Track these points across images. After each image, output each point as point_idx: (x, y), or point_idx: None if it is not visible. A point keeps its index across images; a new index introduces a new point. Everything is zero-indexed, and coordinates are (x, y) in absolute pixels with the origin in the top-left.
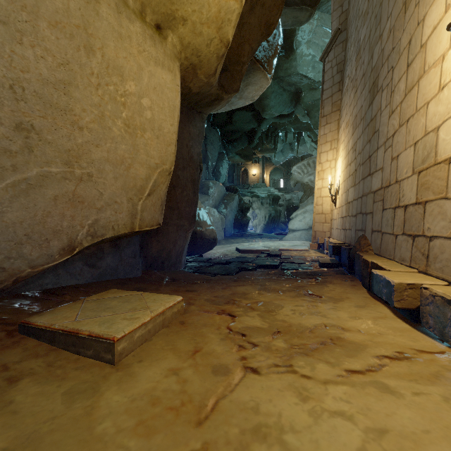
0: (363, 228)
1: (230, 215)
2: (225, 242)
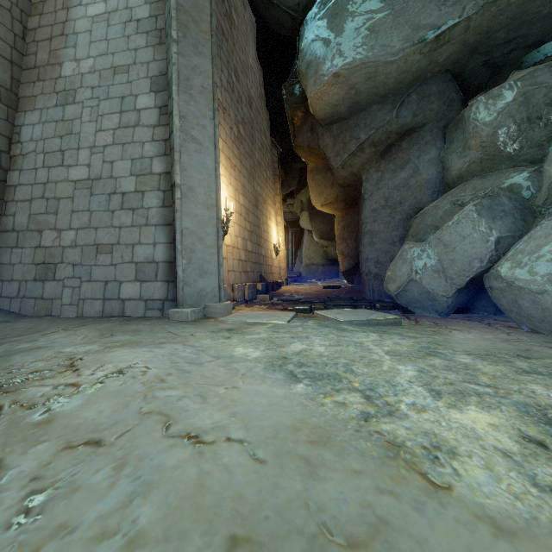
0: (261, 271)
1: None
2: None
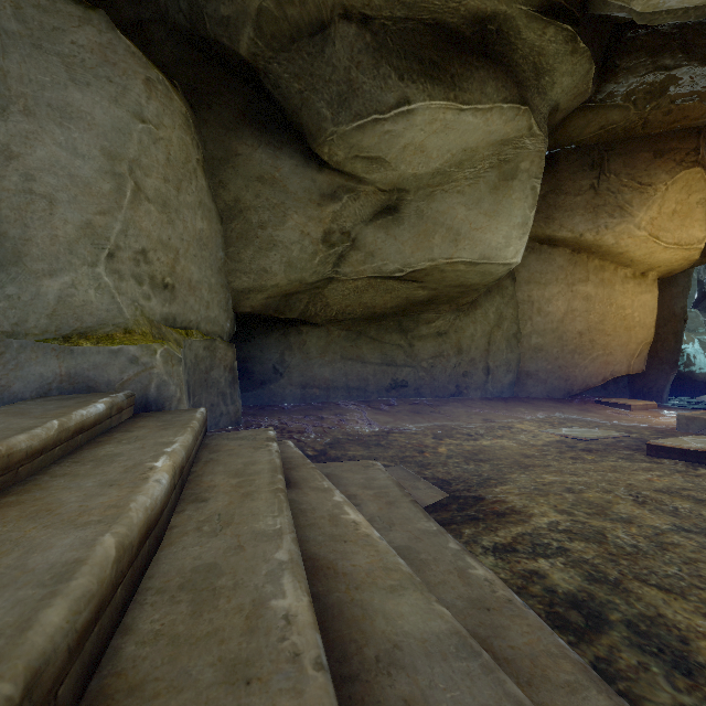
0: None
1: None
2: None
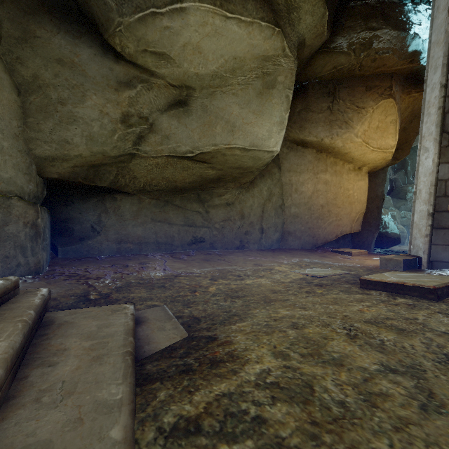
0: None
1: None
2: None
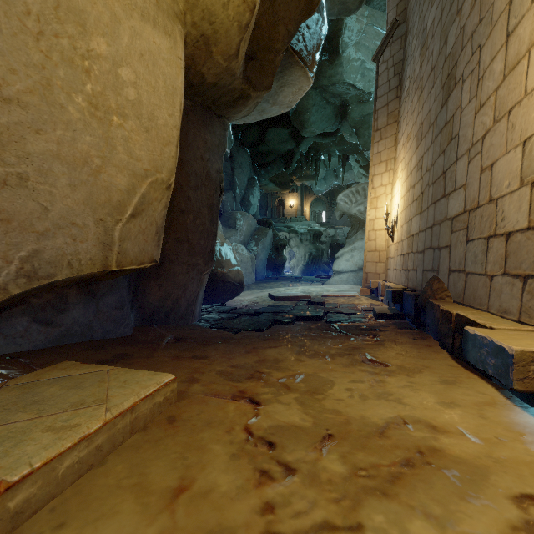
0: (436, 268)
1: (262, 253)
2: (255, 287)
